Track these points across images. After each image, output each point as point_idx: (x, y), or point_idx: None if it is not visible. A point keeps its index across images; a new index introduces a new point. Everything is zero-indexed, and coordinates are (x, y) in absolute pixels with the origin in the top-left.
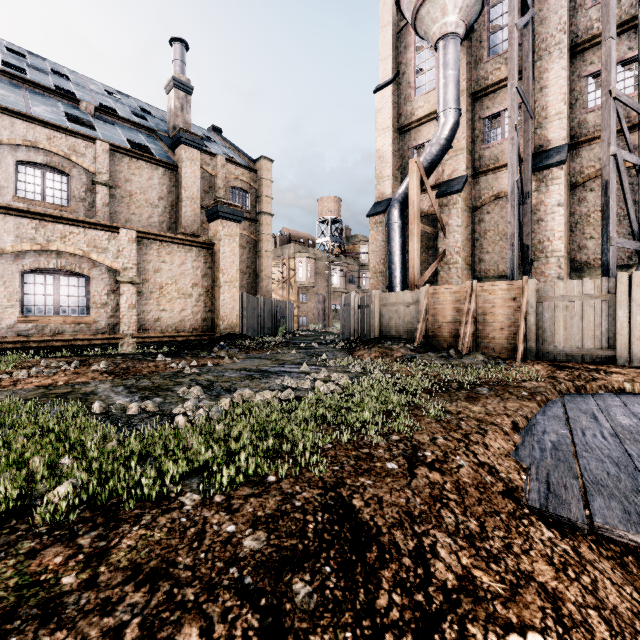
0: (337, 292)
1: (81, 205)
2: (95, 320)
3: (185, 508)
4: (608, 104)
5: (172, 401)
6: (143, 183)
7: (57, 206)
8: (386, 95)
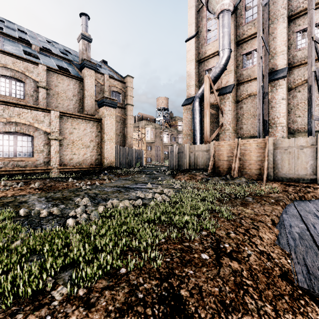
0: (166, 145)
1: (31, 98)
2: (37, 159)
3: (53, 304)
4: (311, 44)
5: (70, 207)
6: (64, 87)
7: (18, 99)
8: (192, 43)
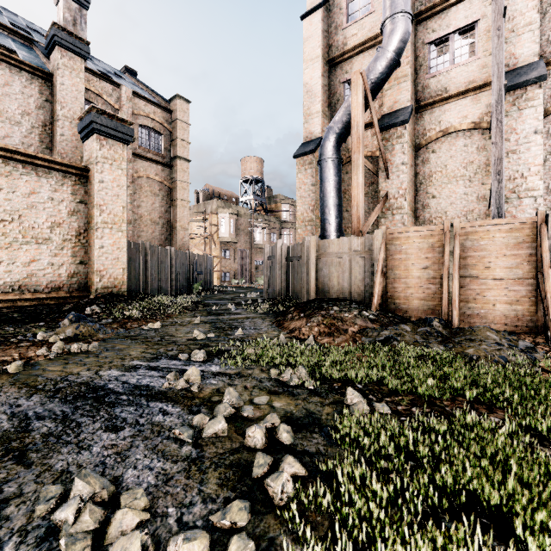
0: (260, 248)
1: None
2: None
3: None
4: None
5: None
6: None
7: None
8: (315, 21)
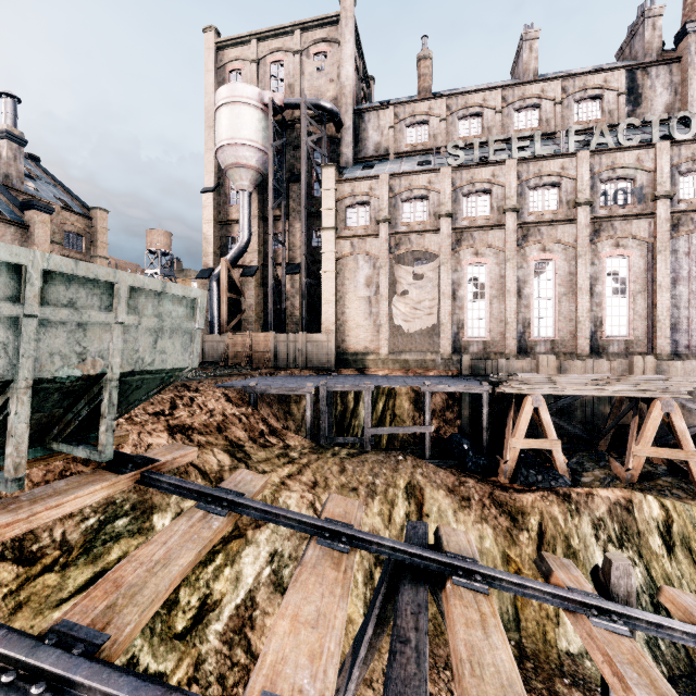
0: None
1: None
2: None
3: None
4: (304, 260)
5: None
6: None
7: None
8: (210, 198)
